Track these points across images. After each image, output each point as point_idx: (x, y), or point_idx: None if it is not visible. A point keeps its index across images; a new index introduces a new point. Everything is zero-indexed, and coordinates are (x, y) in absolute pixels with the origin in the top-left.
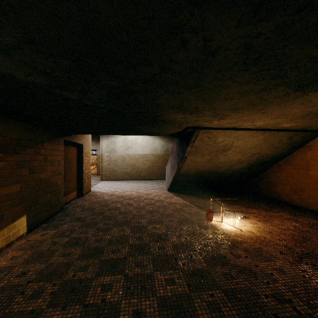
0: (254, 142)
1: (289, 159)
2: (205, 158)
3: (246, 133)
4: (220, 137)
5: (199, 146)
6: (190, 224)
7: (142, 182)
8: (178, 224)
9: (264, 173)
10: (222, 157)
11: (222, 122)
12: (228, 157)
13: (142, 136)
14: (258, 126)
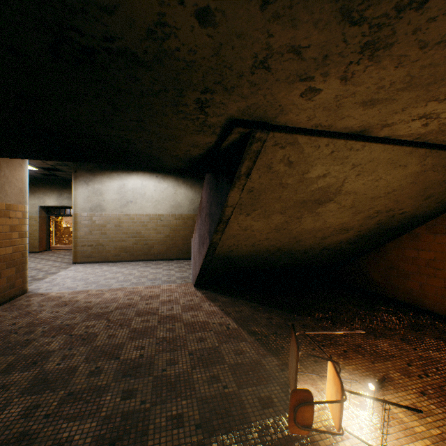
0: (391, 183)
1: (441, 223)
2: (274, 220)
3: (386, 153)
4: (318, 163)
5: (262, 190)
6: (236, 443)
7: (152, 266)
8: (198, 444)
9: (379, 250)
10: (310, 218)
11: (353, 89)
12: (323, 219)
13: (154, 183)
14: (432, 128)
